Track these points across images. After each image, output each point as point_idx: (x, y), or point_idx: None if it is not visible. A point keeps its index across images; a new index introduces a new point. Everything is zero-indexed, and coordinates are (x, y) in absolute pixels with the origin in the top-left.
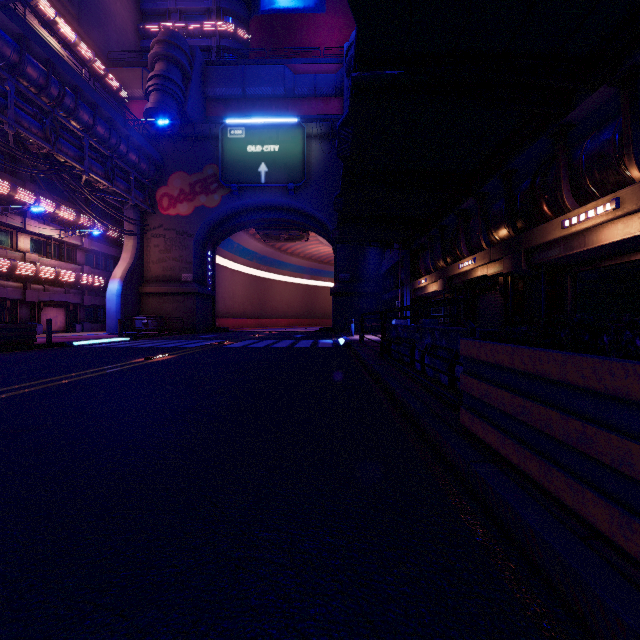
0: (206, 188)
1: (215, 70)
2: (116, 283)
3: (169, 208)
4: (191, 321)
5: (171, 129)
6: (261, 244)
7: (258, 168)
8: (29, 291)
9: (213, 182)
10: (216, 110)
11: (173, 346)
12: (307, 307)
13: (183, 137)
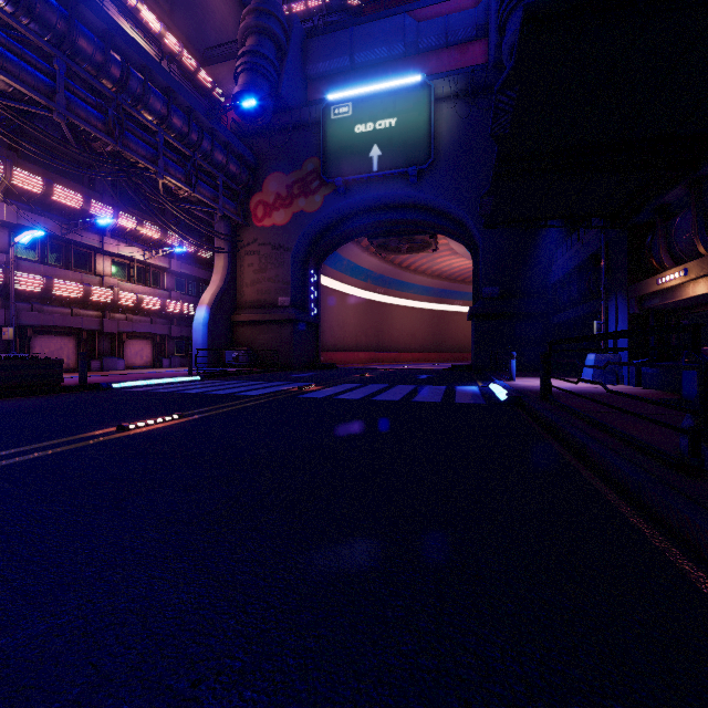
0: (305, 188)
1: (317, 41)
2: (203, 310)
3: (264, 218)
4: (288, 355)
5: (263, 118)
6: (376, 260)
7: (369, 153)
8: (107, 320)
9: (314, 180)
10: (319, 92)
11: (228, 393)
12: (435, 338)
13: (279, 129)
